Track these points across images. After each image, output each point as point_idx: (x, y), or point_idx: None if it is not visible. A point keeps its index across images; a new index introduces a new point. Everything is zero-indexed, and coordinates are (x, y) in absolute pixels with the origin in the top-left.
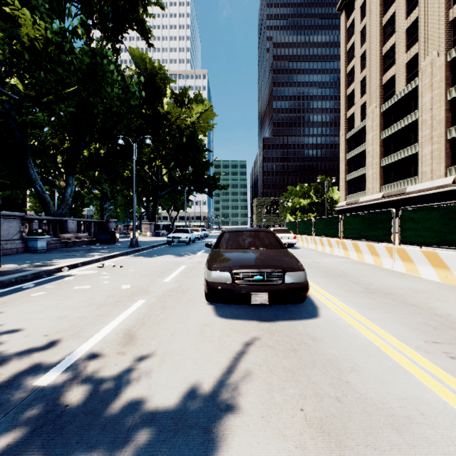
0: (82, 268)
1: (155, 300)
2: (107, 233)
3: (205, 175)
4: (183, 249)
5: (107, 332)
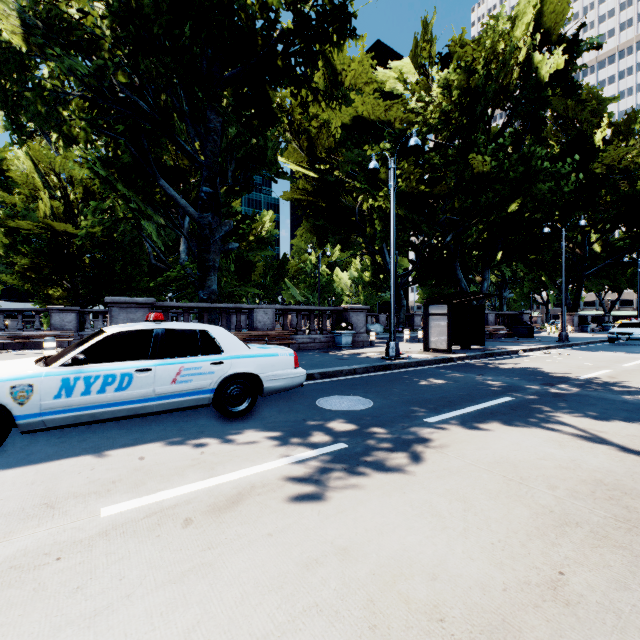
0: (532, 353)
1: (620, 371)
2: (524, 326)
3: None
4: (637, 348)
5: (595, 374)
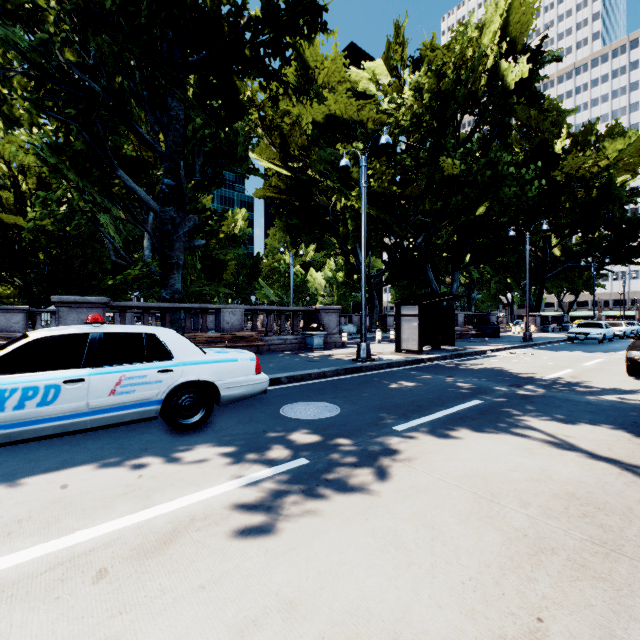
0: (498, 353)
1: (581, 370)
2: (491, 326)
3: (634, 238)
4: (594, 347)
5: (558, 374)
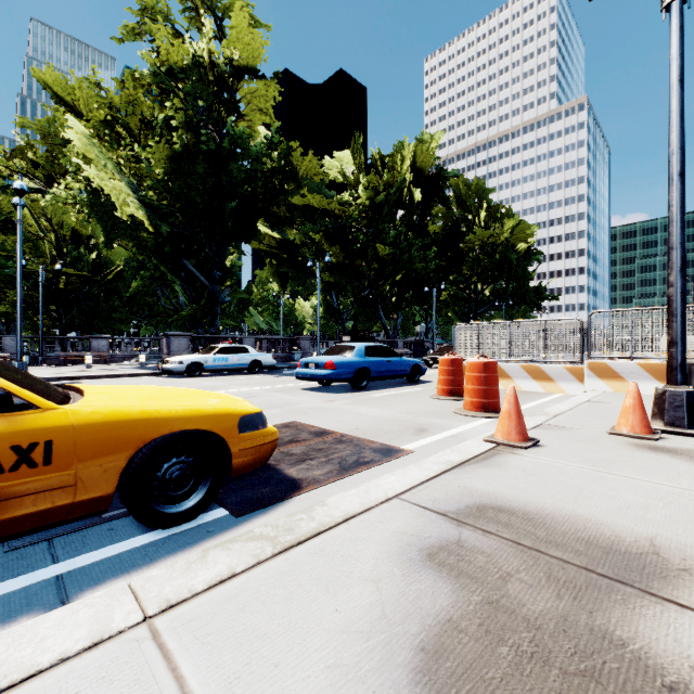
0: None
1: None
2: (421, 349)
3: (526, 287)
4: None
5: None
